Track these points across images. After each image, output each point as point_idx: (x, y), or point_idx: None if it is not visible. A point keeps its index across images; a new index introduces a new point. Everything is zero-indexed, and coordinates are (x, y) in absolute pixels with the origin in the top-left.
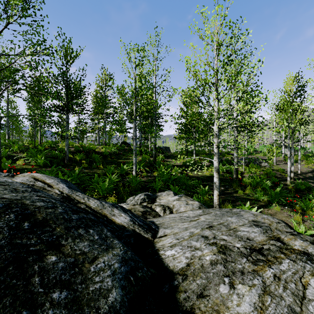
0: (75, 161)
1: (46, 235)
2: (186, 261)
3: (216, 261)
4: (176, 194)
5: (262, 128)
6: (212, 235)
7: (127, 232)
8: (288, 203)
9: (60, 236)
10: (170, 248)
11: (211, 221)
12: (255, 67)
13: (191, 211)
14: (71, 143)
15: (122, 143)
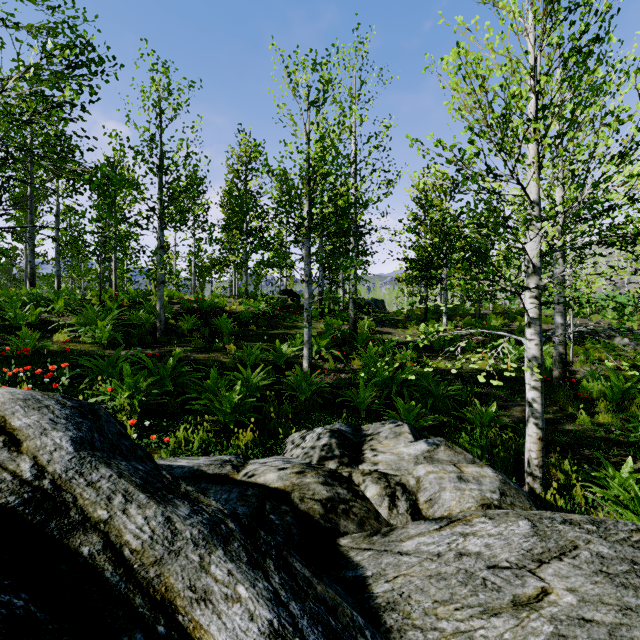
0: (180, 332)
1: None
2: None
3: None
4: (418, 432)
5: None
6: None
7: None
8: None
9: None
10: None
11: (617, 623)
12: None
13: (489, 523)
14: (178, 294)
15: (283, 292)
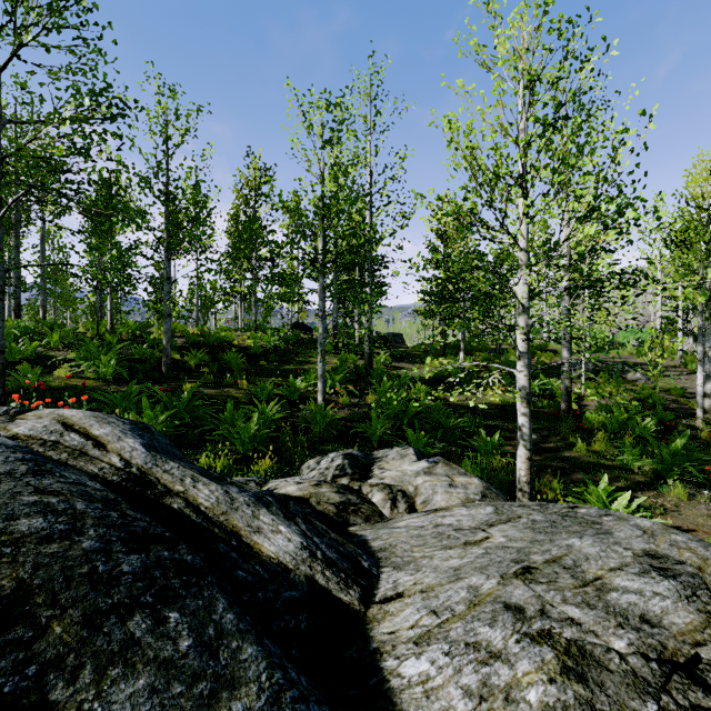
0: (187, 368)
1: (1, 665)
2: (465, 708)
3: (562, 710)
4: (423, 455)
5: (643, 290)
6: (534, 604)
7: (292, 589)
8: (706, 479)
9: (54, 663)
10: (415, 651)
11: (525, 547)
12: (629, 133)
13: (464, 509)
14: (180, 327)
15: (295, 325)
